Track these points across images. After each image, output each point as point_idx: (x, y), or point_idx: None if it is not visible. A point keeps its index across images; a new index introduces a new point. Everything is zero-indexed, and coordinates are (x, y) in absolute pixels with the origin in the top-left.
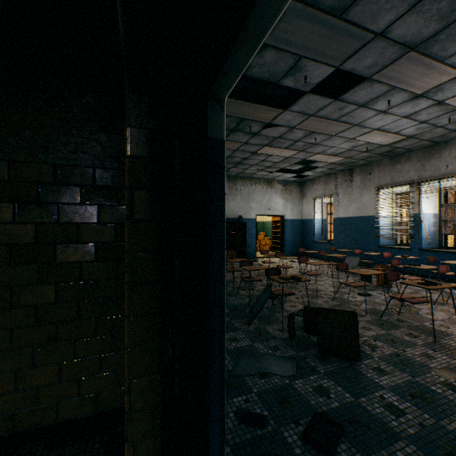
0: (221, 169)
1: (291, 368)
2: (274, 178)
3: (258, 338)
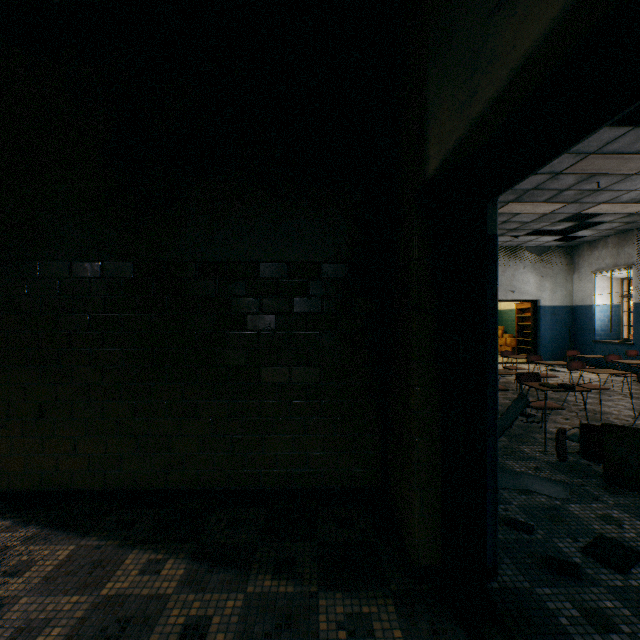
0: (494, 262)
1: (561, 491)
2: (521, 244)
3: (511, 457)
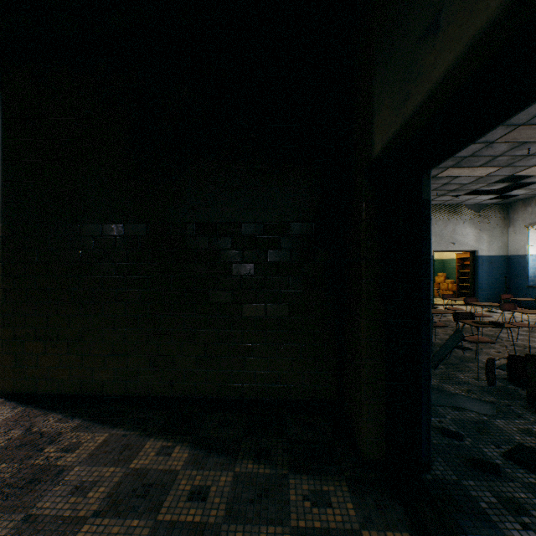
0: (428, 222)
1: (489, 409)
2: (461, 203)
3: (447, 381)
